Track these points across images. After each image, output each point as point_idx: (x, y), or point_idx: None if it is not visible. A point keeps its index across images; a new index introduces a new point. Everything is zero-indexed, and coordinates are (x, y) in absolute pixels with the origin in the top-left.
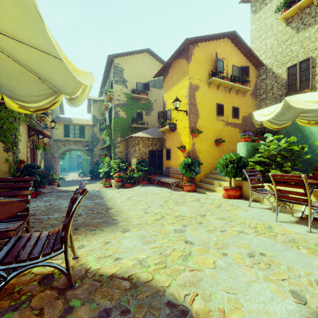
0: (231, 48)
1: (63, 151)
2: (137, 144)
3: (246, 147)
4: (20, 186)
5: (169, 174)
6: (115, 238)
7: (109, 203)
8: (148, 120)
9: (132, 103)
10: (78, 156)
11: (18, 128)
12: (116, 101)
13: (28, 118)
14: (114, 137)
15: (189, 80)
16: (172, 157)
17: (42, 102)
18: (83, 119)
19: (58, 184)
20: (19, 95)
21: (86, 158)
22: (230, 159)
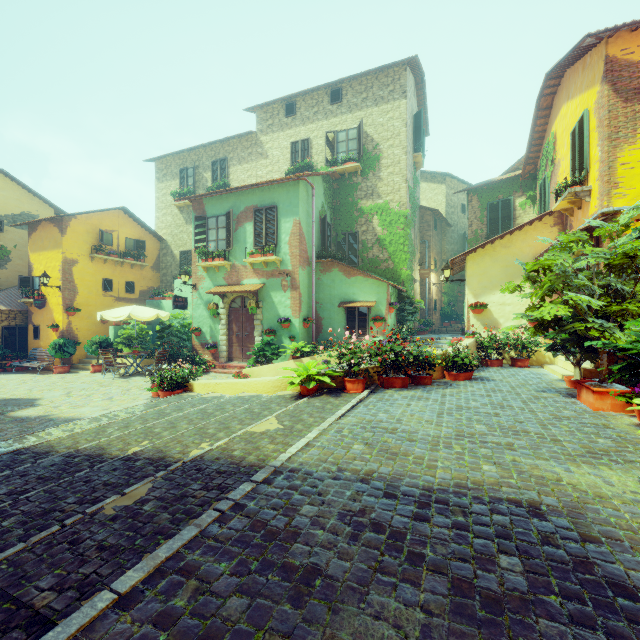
0: (125, 220)
1: None
2: None
3: (115, 330)
4: None
5: (37, 357)
6: None
7: None
8: None
9: None
10: None
11: None
12: None
13: None
14: None
15: (63, 255)
16: (43, 336)
17: None
18: None
19: None
20: None
21: None
22: (95, 341)
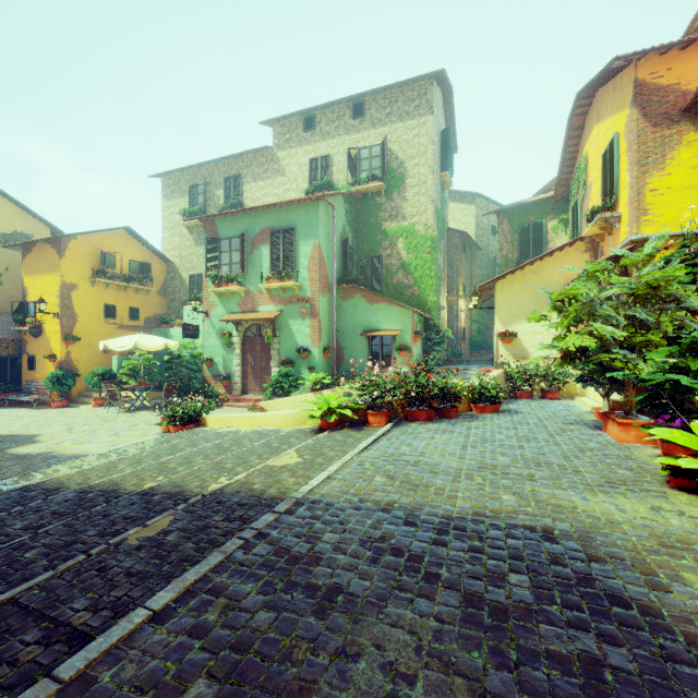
0: (129, 241)
1: None
2: None
3: (119, 360)
4: None
5: (32, 390)
6: None
7: None
8: None
9: None
10: None
11: None
12: None
13: None
14: None
15: (62, 279)
16: (38, 367)
17: None
18: None
19: None
20: None
21: None
22: (98, 372)
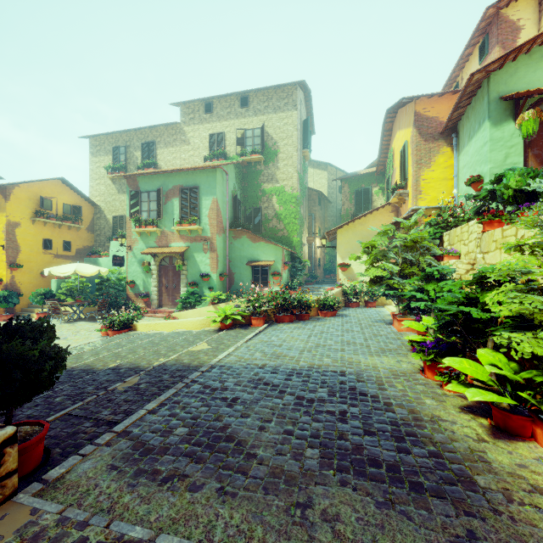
0: (63, 188)
1: None
2: None
3: (57, 283)
4: None
5: None
6: None
7: None
8: None
9: None
10: None
11: None
12: None
13: None
14: None
15: (7, 218)
16: None
17: None
18: None
19: None
20: None
21: None
22: (40, 292)
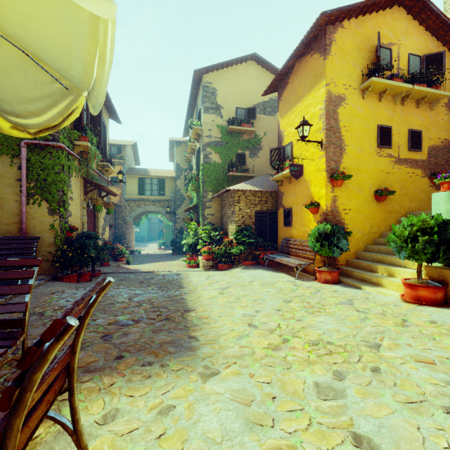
0: (407, 24)
1: (138, 215)
2: (237, 202)
3: None
4: (12, 277)
5: (290, 250)
6: (184, 396)
7: (190, 298)
8: (254, 166)
9: (229, 139)
10: (159, 221)
11: (67, 181)
12: (206, 139)
13: (82, 167)
14: (203, 193)
15: (326, 88)
16: (295, 221)
17: (49, 114)
18: (163, 170)
19: (130, 259)
20: (5, 101)
21: (168, 224)
22: (421, 225)
